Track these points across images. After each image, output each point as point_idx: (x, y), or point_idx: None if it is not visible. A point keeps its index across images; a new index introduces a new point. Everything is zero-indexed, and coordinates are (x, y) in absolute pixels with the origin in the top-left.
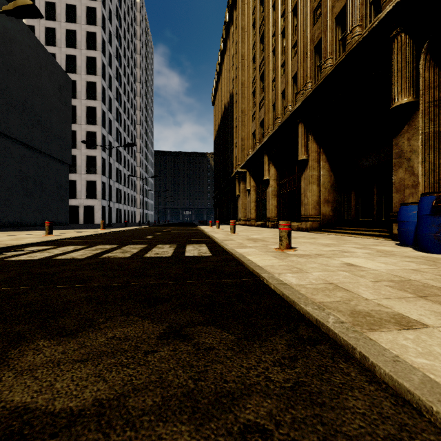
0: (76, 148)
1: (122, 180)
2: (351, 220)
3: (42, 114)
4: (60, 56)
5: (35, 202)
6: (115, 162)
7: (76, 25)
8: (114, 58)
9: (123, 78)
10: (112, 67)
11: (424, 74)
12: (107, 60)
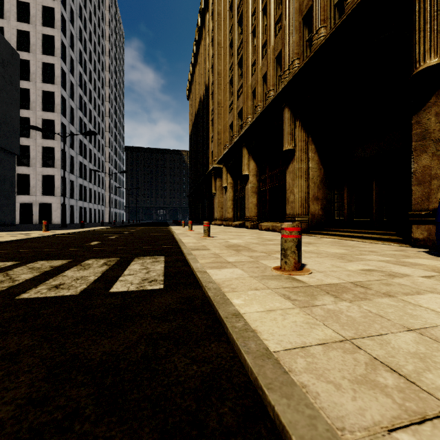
0: (29, 137)
1: (88, 176)
2: (343, 220)
3: None
4: (10, 30)
5: None
6: (78, 156)
7: None
8: (76, 40)
9: (88, 64)
10: (75, 49)
11: None
12: (68, 41)
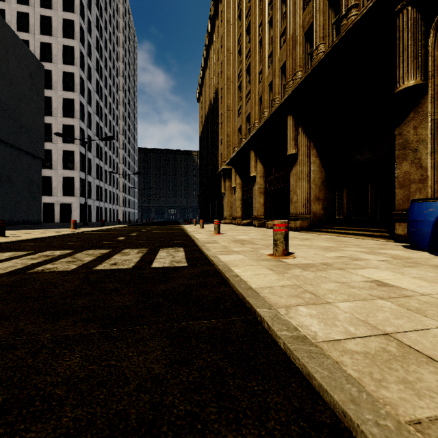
0: (51, 142)
1: (103, 177)
2: (342, 218)
3: (9, 102)
4: (34, 43)
5: (1, 199)
6: (95, 158)
7: (51, 11)
8: (93, 48)
9: (104, 71)
10: (92, 58)
11: (434, 52)
12: (86, 51)
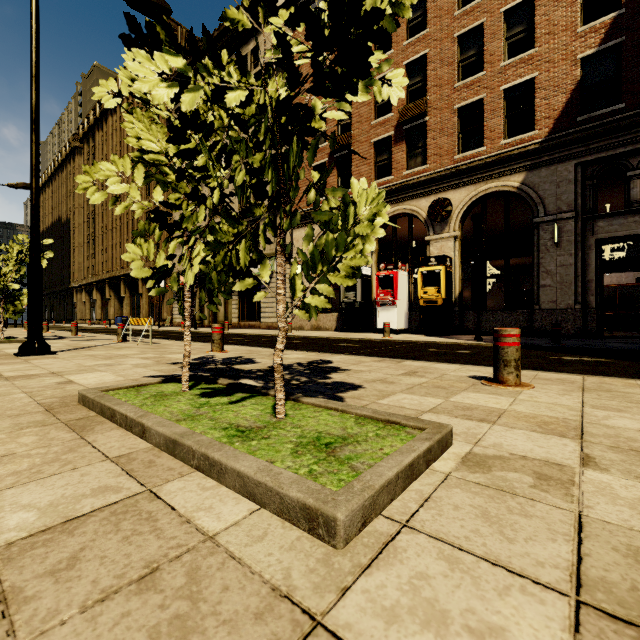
0: None
1: None
2: None
3: None
4: None
5: None
6: None
7: None
8: None
9: None
10: None
11: (127, 290)
12: None
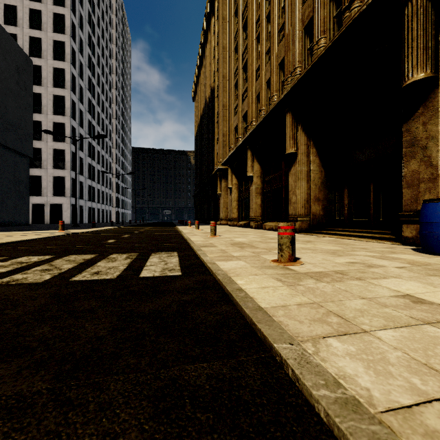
0: (41, 140)
1: (96, 177)
2: (343, 220)
3: None
4: (23, 37)
5: None
6: (87, 158)
7: (41, 4)
8: (85, 45)
9: (97, 68)
10: (84, 54)
11: None
12: (77, 46)
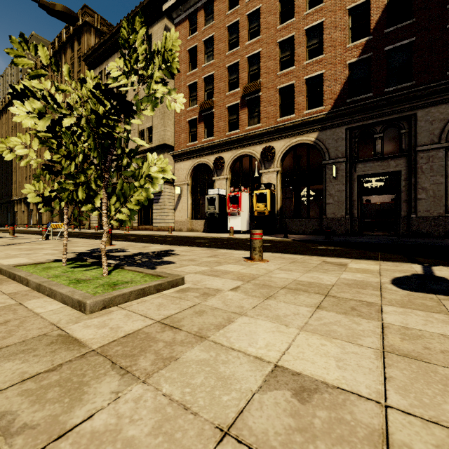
0: None
1: None
2: None
3: None
4: None
5: None
6: None
7: None
8: None
9: None
10: None
11: None
12: None
